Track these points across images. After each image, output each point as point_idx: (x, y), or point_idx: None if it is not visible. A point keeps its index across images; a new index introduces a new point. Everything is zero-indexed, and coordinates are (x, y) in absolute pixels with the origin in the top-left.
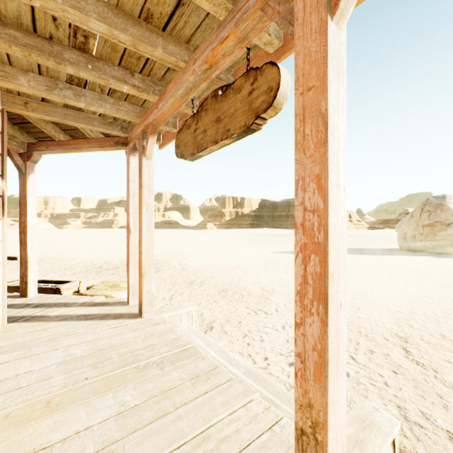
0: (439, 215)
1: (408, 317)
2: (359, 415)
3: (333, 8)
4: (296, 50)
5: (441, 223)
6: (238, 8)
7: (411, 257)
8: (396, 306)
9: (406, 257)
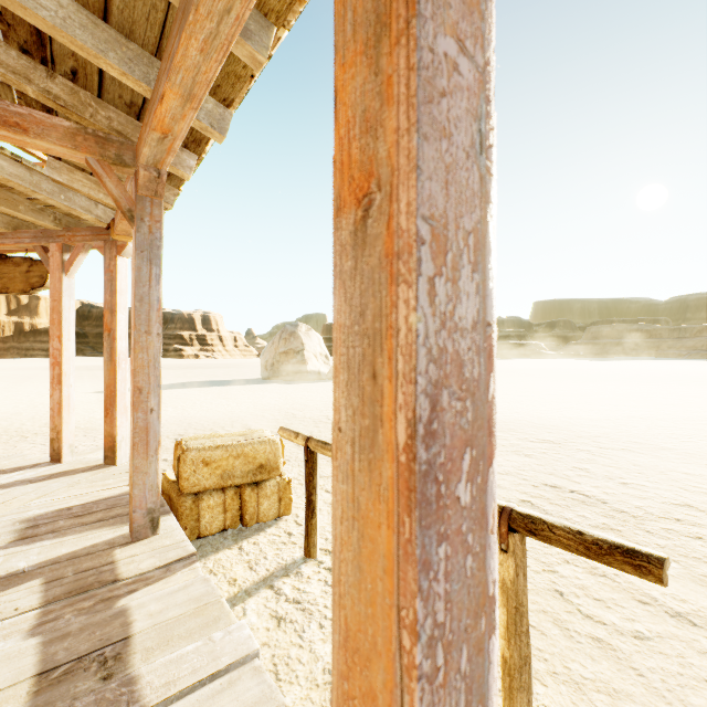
0: (293, 343)
1: (200, 425)
2: (99, 448)
3: (66, 273)
4: (51, 281)
5: (294, 350)
6: (18, 237)
7: (262, 386)
8: (199, 420)
9: (258, 385)
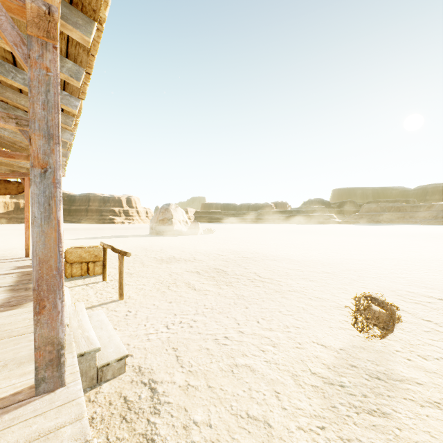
0: (166, 214)
1: None
2: None
3: None
4: (26, 191)
5: (167, 219)
6: (14, 175)
7: (146, 237)
8: None
9: (144, 237)
